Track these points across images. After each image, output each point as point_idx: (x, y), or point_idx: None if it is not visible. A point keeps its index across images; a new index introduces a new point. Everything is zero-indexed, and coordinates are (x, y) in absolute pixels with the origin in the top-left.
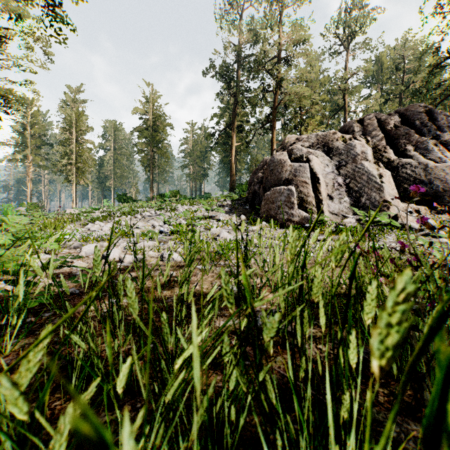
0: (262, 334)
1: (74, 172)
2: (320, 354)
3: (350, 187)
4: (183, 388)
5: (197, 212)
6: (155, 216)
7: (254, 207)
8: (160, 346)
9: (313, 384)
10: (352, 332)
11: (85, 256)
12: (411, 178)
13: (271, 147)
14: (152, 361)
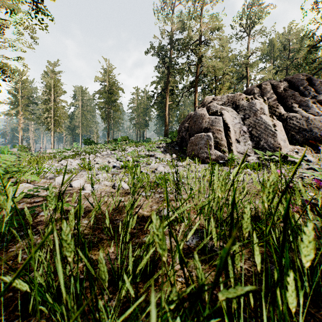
0: (201, 277)
1: (52, 123)
2: (241, 271)
3: (252, 133)
4: (127, 305)
5: (140, 152)
6: (110, 154)
7: (182, 148)
8: (109, 263)
9: (238, 302)
10: (288, 274)
11: (57, 185)
12: (297, 127)
13: (194, 105)
14: (92, 301)
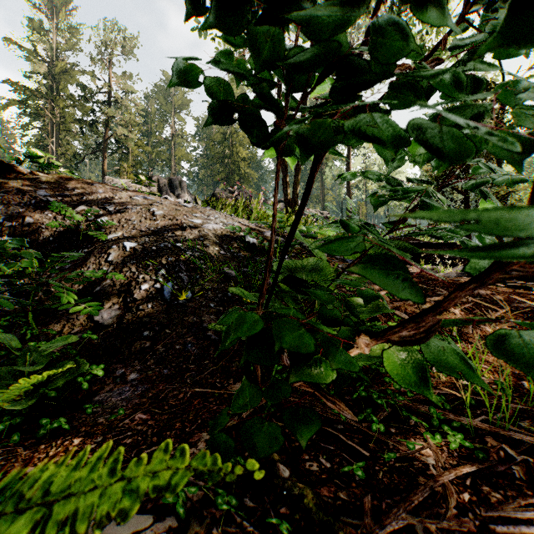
0: None
1: None
2: None
3: None
4: None
5: None
6: None
7: None
8: None
9: None
10: None
11: None
12: None
13: (103, 174)
14: None
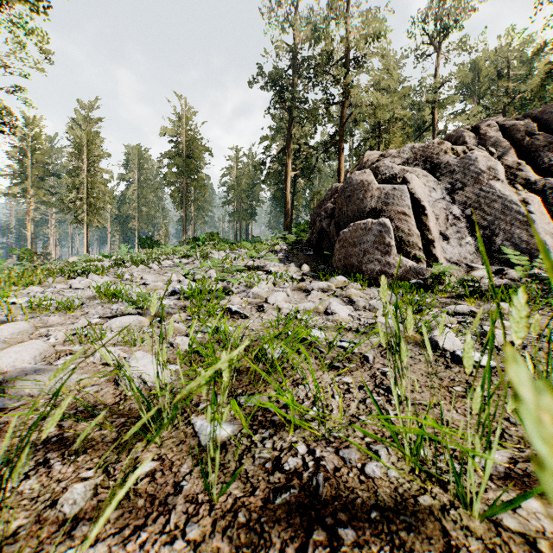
0: None
1: (85, 210)
2: None
3: (474, 221)
4: None
5: (237, 260)
6: (177, 266)
7: (322, 252)
8: None
9: None
10: None
11: None
12: None
13: (338, 175)
14: None
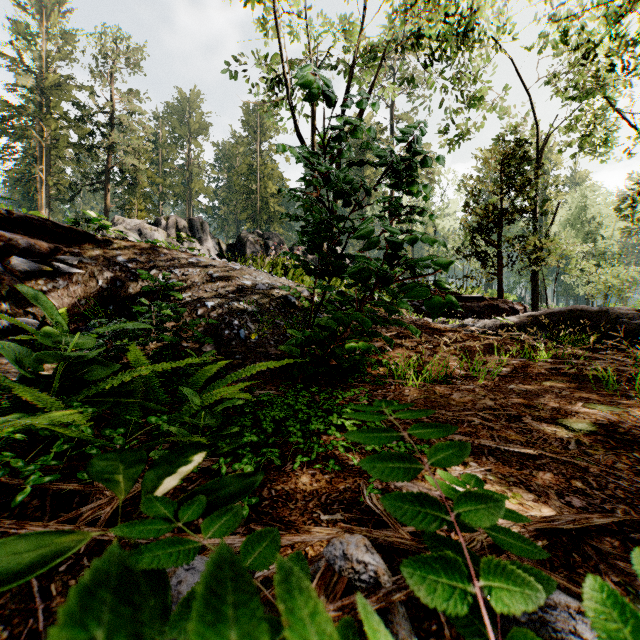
0: None
1: None
2: None
3: None
4: None
5: None
6: None
7: None
8: None
9: None
10: None
11: None
12: None
13: (105, 210)
14: None
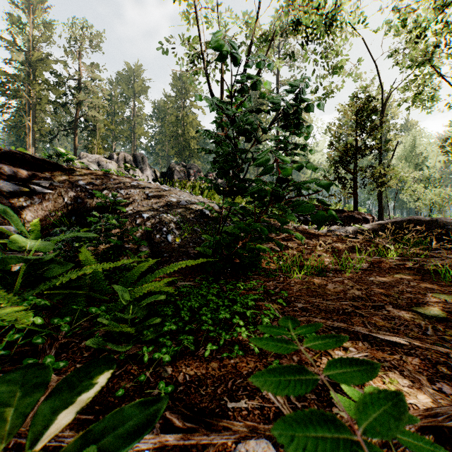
0: None
1: None
2: None
3: None
4: None
5: None
6: None
7: None
8: None
9: None
10: None
11: None
12: None
13: (74, 148)
14: None
